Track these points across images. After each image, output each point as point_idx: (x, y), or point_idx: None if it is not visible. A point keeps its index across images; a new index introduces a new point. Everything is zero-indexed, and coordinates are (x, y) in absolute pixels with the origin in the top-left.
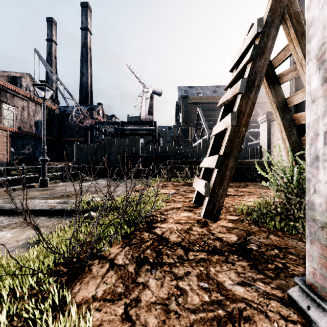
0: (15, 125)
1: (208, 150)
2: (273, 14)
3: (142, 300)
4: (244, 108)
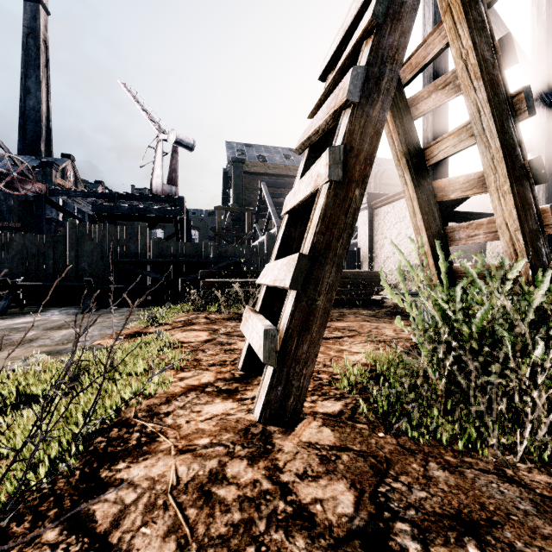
0: None
1: (275, 247)
2: None
3: None
4: (359, 141)
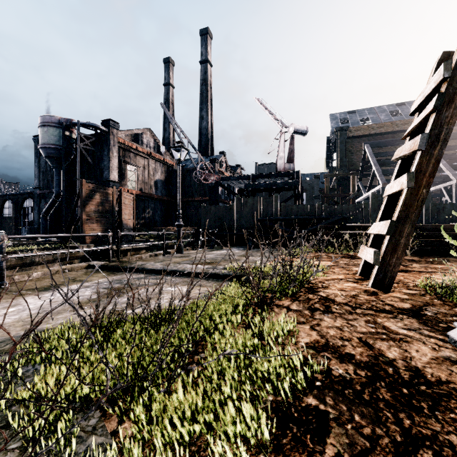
0: (137, 187)
1: (379, 214)
2: None
3: (321, 324)
4: (425, 167)
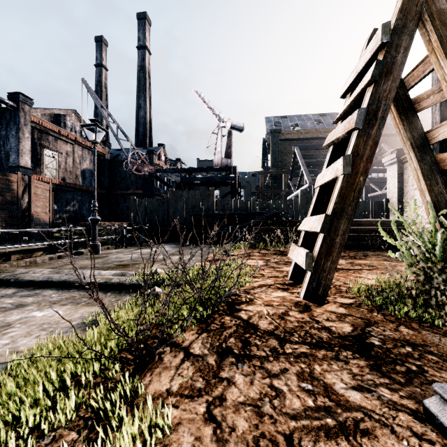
0: (58, 176)
1: (310, 208)
2: (404, 15)
3: (227, 398)
4: (363, 150)
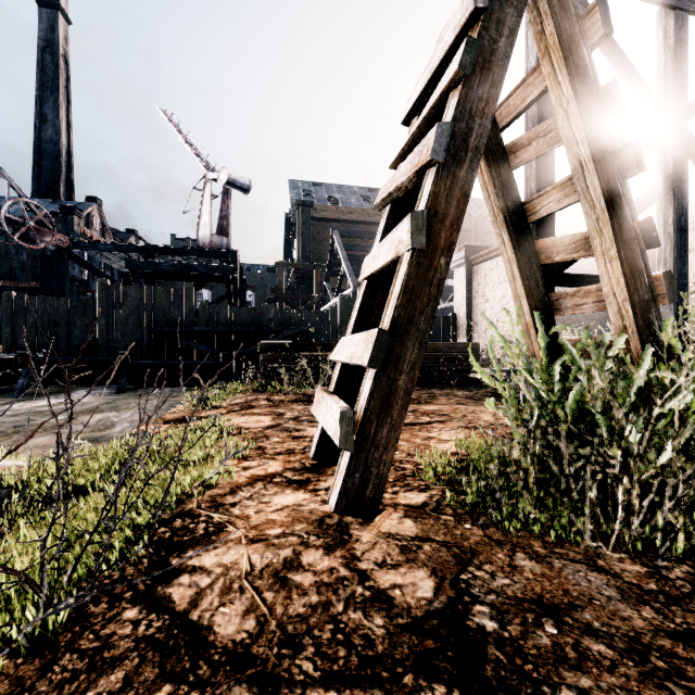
0: None
1: (352, 318)
2: None
3: None
4: (445, 205)
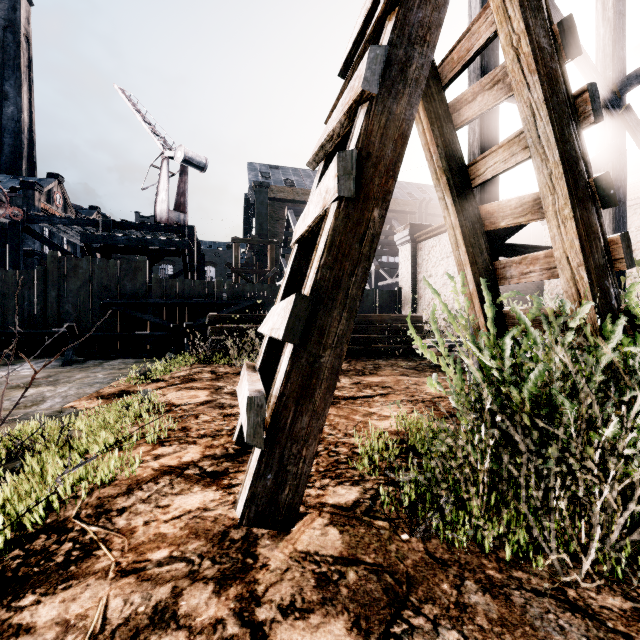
0: None
1: (282, 286)
2: None
3: None
4: (379, 146)
